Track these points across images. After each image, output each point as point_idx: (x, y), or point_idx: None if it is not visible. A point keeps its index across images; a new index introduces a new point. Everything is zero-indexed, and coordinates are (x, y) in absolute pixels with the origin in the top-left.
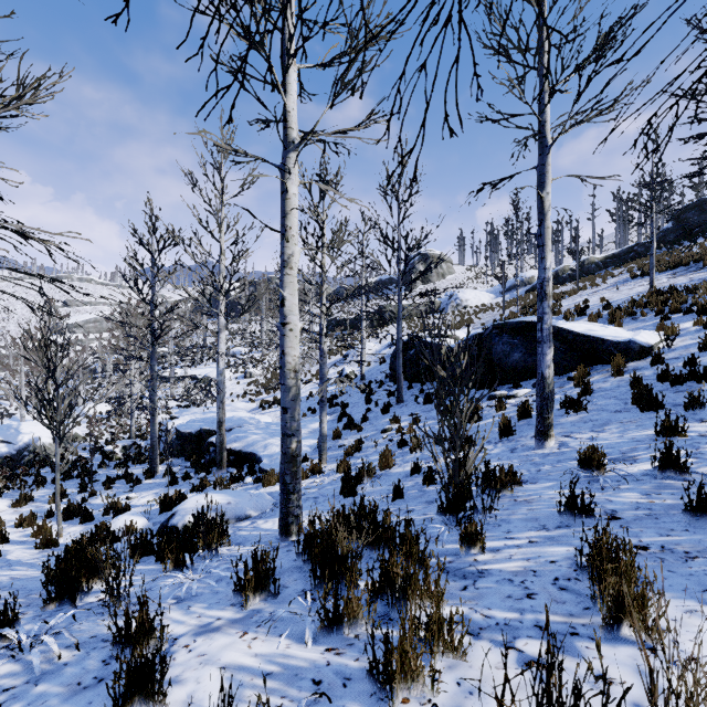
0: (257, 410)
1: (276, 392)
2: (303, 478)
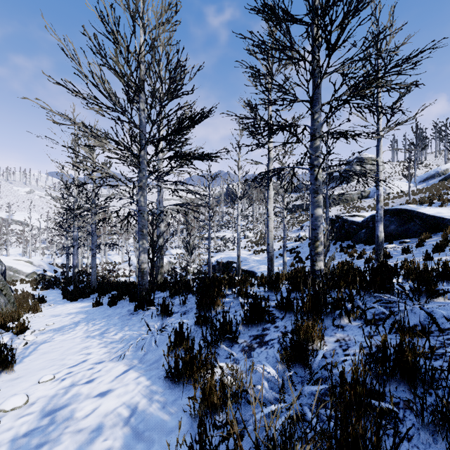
0: (252, 255)
1: (262, 246)
2: None
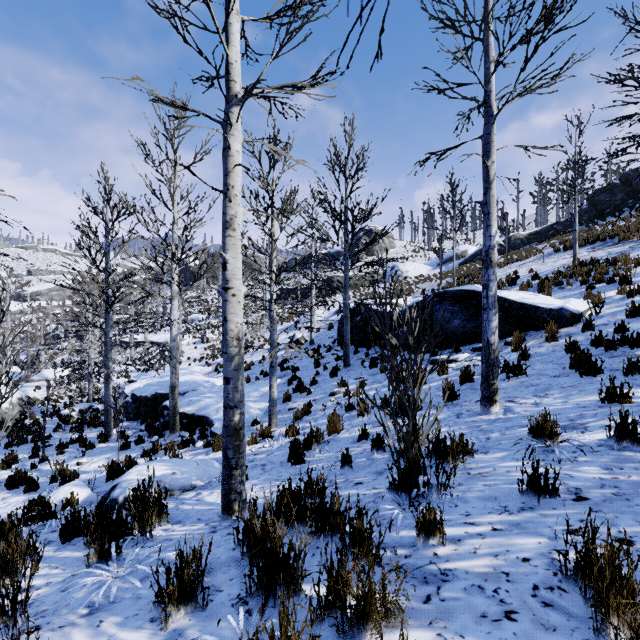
0: (213, 373)
1: None
2: (252, 443)
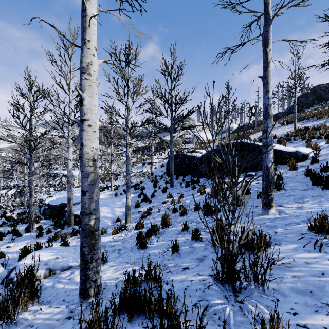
0: None
1: (108, 182)
2: (114, 233)
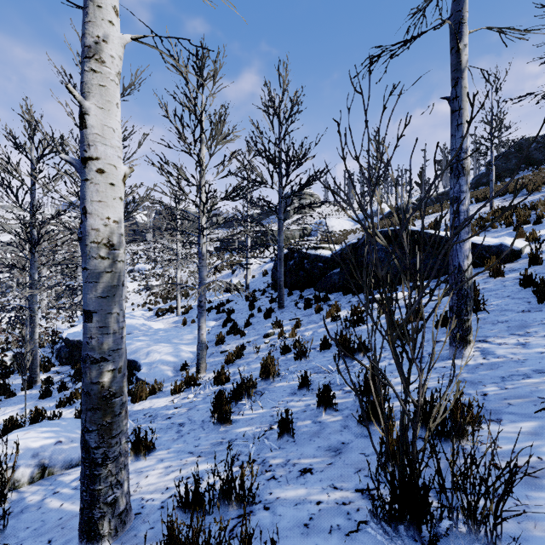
0: (153, 317)
1: (172, 302)
2: (176, 392)
